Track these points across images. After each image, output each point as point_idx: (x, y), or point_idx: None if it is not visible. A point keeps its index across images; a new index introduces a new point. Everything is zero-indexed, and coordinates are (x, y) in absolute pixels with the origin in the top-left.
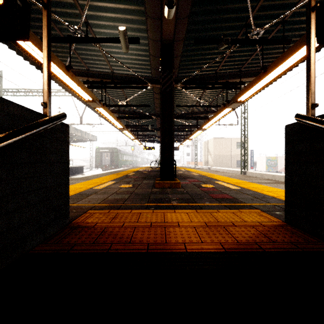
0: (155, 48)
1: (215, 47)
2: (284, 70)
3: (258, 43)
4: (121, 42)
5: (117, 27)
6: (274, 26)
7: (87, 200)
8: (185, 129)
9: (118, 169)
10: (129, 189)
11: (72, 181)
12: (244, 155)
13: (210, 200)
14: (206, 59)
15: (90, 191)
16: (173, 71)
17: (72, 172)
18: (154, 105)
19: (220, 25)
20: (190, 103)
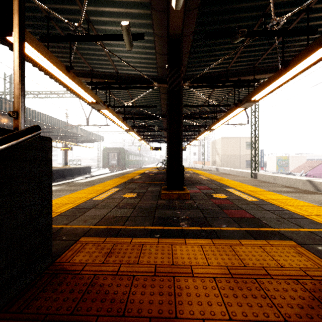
0: (161, 44)
1: (227, 42)
2: (309, 64)
3: (278, 35)
4: (124, 39)
5: (120, 22)
6: (296, 14)
7: (83, 219)
8: (192, 129)
9: (124, 171)
10: (133, 200)
11: (74, 188)
12: (254, 156)
13: (227, 220)
14: (217, 56)
15: (90, 202)
16: (181, 68)
17: (79, 172)
18: (161, 105)
19: (234, 15)
20: (198, 102)
